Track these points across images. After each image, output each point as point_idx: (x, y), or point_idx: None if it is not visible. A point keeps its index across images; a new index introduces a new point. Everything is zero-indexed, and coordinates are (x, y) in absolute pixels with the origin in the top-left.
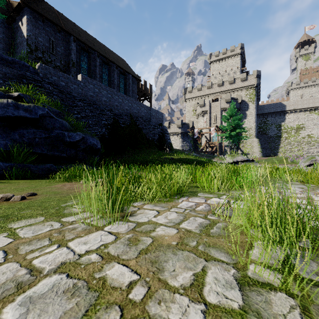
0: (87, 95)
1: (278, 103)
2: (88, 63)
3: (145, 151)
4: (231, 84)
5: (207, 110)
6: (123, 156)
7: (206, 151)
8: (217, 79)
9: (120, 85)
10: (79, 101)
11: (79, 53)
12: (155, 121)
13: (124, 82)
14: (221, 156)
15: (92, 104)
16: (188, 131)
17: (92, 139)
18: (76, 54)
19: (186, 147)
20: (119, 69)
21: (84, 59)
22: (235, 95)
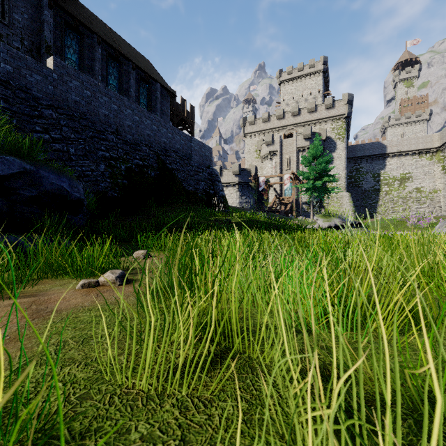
0: (67, 99)
1: (376, 142)
2: (80, 52)
3: (180, 208)
4: (311, 114)
5: (277, 150)
6: (139, 217)
7: (277, 211)
8: (289, 106)
9: (141, 99)
10: (46, 109)
11: (62, 31)
12: (199, 161)
13: (148, 95)
14: (300, 217)
15: (79, 118)
16: (249, 180)
17: (58, 177)
18: (55, 32)
19: (246, 204)
20: (139, 72)
21: (72, 45)
22: (317, 130)
